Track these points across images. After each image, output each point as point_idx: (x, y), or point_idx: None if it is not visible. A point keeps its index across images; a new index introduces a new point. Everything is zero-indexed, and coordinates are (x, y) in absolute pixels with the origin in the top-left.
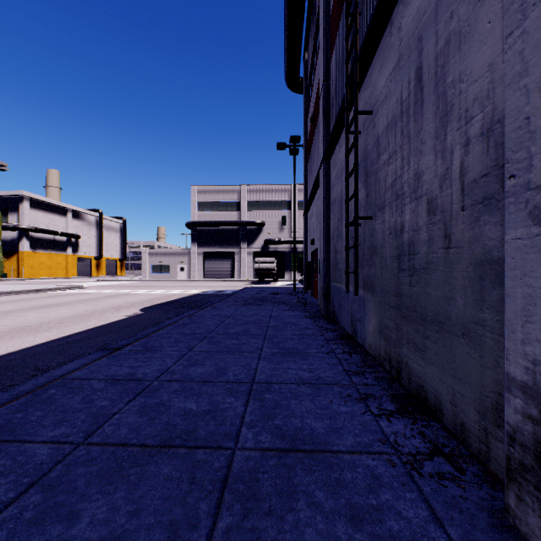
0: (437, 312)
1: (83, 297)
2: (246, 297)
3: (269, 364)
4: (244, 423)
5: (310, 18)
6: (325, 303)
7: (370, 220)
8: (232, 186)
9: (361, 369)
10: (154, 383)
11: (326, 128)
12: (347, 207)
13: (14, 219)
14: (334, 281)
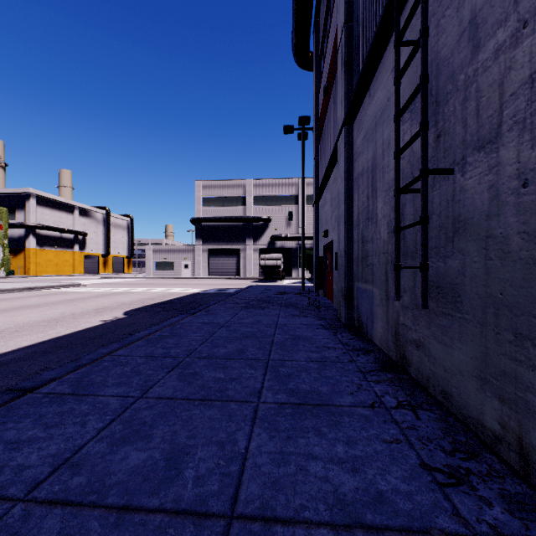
0: None
1: (72, 296)
2: (248, 298)
3: (270, 440)
4: None
5: None
6: (347, 309)
7: (448, 176)
8: (238, 180)
9: (457, 464)
10: (12, 511)
11: (348, 83)
12: (397, 163)
13: (22, 216)
14: (360, 281)
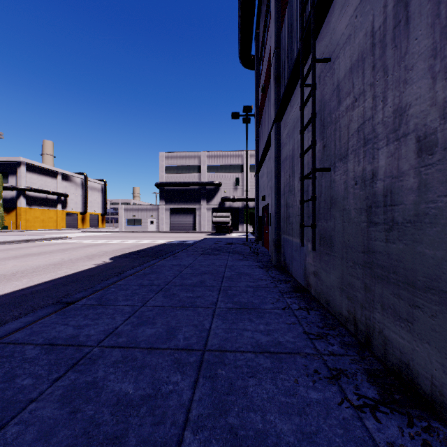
0: (436, 277)
1: (64, 246)
2: (204, 247)
3: (223, 324)
4: (189, 421)
5: (261, 0)
6: (276, 254)
7: (328, 171)
8: (194, 152)
9: (323, 331)
10: (94, 350)
11: (277, 92)
12: (302, 160)
13: (13, 181)
14: (285, 234)
